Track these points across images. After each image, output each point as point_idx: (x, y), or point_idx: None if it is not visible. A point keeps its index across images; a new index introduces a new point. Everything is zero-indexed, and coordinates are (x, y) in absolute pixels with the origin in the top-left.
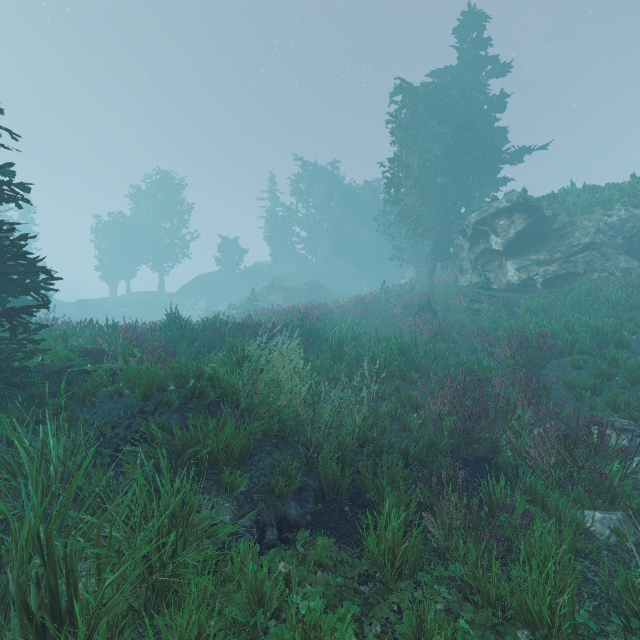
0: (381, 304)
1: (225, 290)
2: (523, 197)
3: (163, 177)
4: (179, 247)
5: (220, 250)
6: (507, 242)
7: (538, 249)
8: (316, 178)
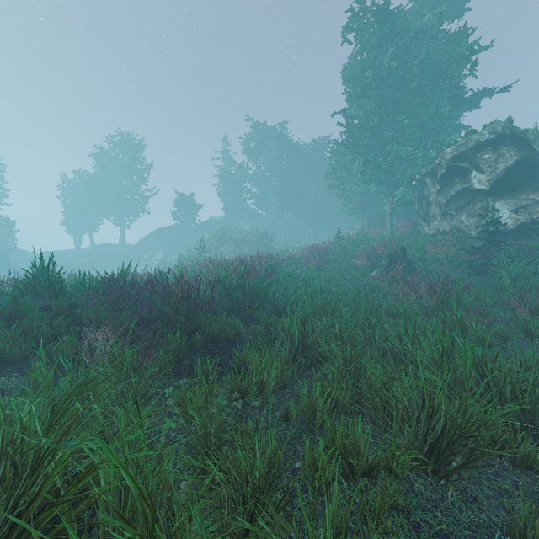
0: (335, 255)
1: (181, 242)
2: (509, 127)
3: (124, 138)
4: (139, 203)
5: (176, 205)
6: (495, 179)
7: (536, 186)
8: (266, 138)
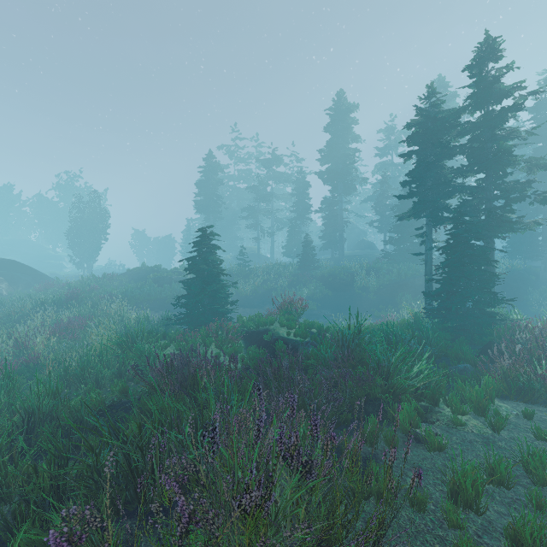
0: None
1: None
2: None
3: None
4: None
5: None
6: None
7: None
8: None
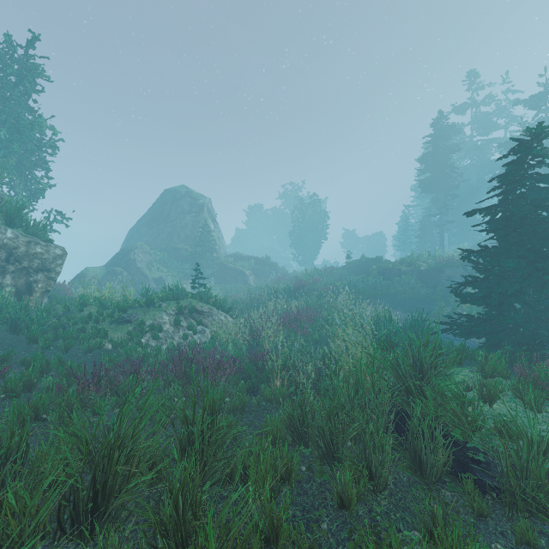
0: None
1: None
2: None
3: None
4: None
5: None
6: None
7: None
8: None
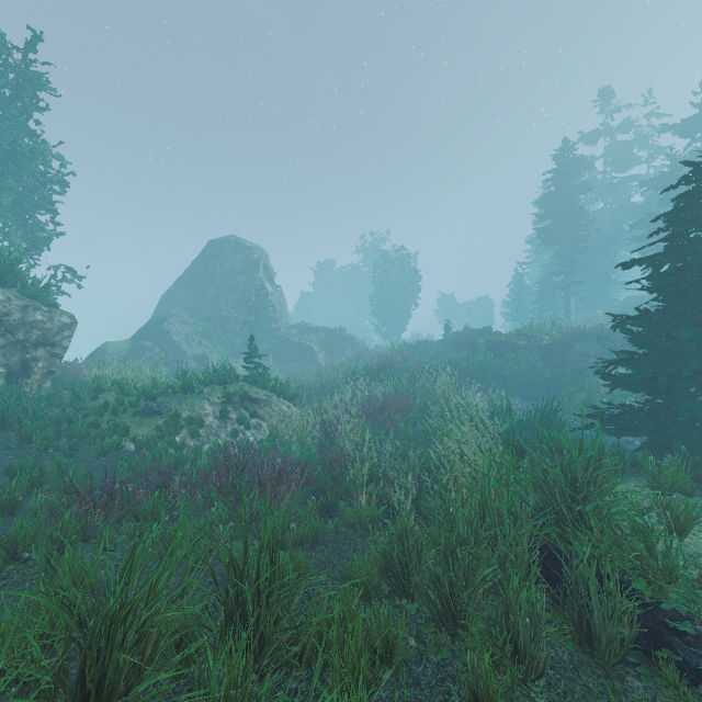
0: None
1: None
2: None
3: None
4: None
5: None
6: None
7: None
8: None
